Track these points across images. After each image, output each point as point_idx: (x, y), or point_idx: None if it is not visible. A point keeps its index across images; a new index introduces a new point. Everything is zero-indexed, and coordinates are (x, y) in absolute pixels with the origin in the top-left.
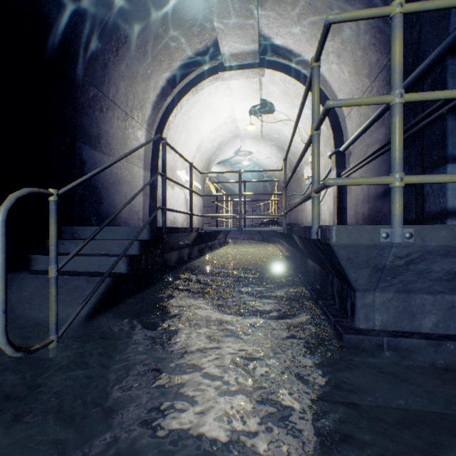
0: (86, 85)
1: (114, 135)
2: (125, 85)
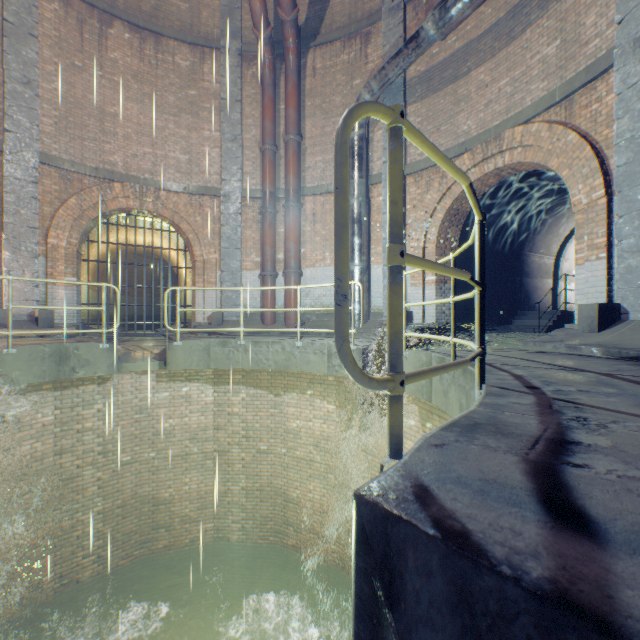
0: (525, 254)
1: (533, 268)
2: (540, 243)
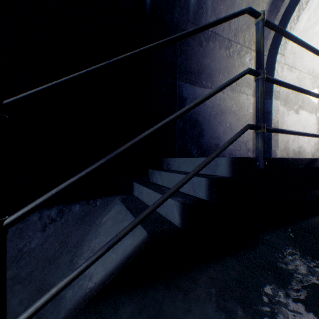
0: (184, 26)
1: (215, 67)
2: (224, 9)
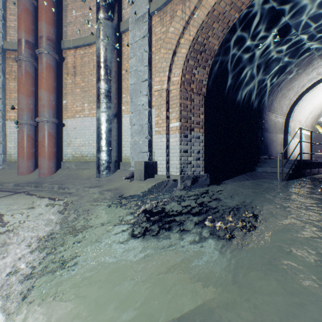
0: (265, 112)
1: (271, 125)
2: (276, 105)
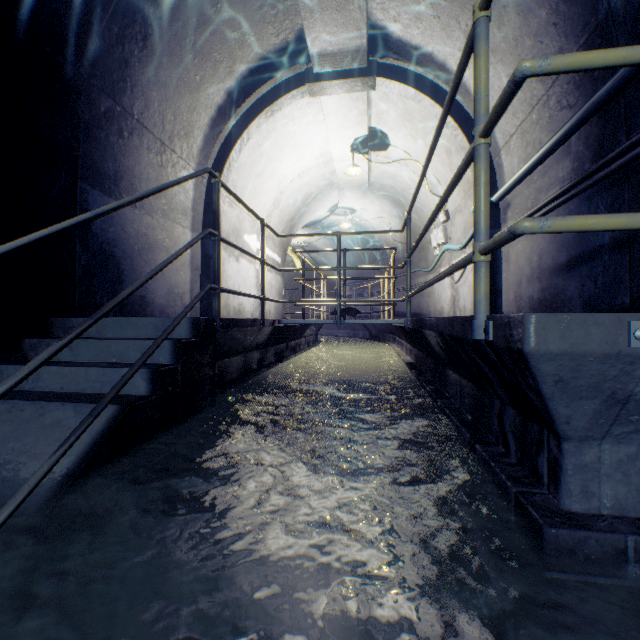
0: (94, 93)
1: (142, 176)
2: (159, 98)
